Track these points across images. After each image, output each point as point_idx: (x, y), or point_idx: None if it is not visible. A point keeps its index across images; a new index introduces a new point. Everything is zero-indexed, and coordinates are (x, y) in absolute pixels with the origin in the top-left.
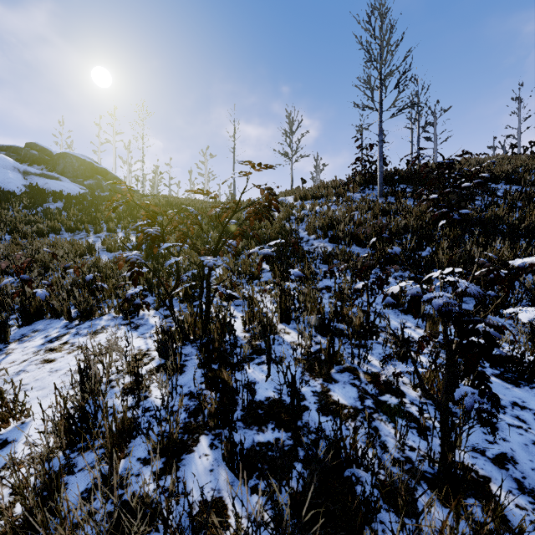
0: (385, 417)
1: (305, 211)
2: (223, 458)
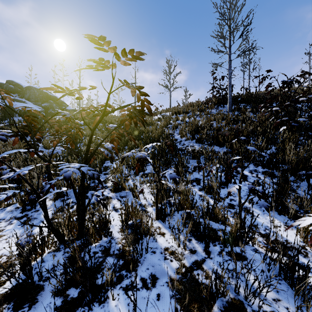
0: None
1: (178, 121)
2: None
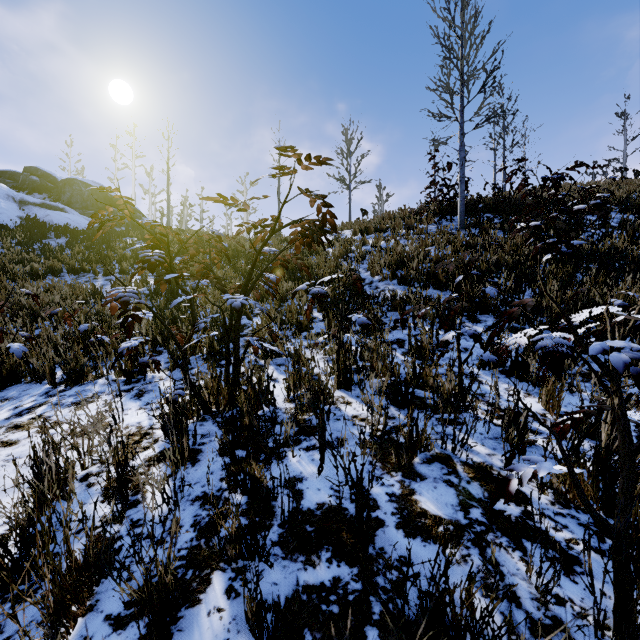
0: (506, 540)
1: (367, 247)
2: (246, 619)
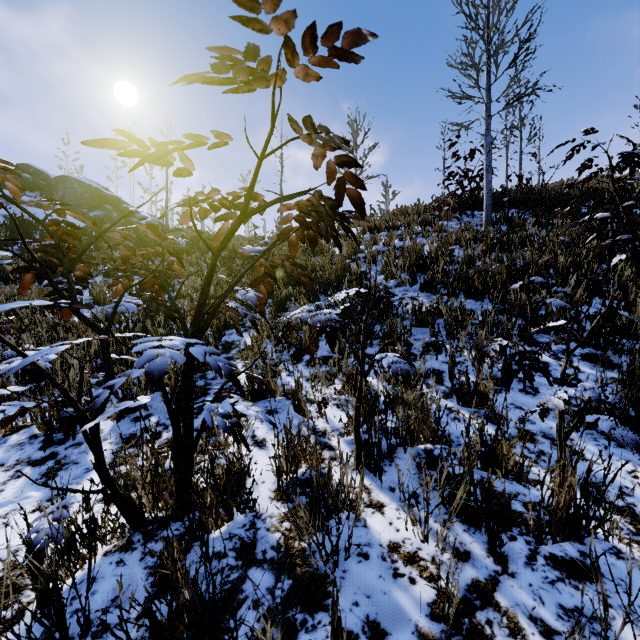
0: None
1: (378, 247)
2: None
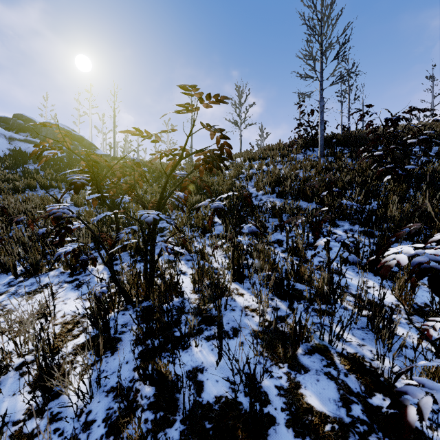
0: None
1: (253, 170)
2: None
